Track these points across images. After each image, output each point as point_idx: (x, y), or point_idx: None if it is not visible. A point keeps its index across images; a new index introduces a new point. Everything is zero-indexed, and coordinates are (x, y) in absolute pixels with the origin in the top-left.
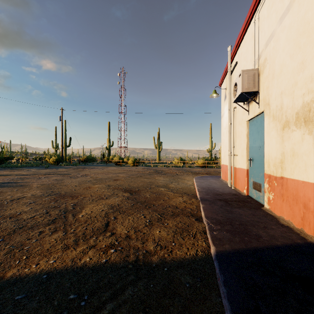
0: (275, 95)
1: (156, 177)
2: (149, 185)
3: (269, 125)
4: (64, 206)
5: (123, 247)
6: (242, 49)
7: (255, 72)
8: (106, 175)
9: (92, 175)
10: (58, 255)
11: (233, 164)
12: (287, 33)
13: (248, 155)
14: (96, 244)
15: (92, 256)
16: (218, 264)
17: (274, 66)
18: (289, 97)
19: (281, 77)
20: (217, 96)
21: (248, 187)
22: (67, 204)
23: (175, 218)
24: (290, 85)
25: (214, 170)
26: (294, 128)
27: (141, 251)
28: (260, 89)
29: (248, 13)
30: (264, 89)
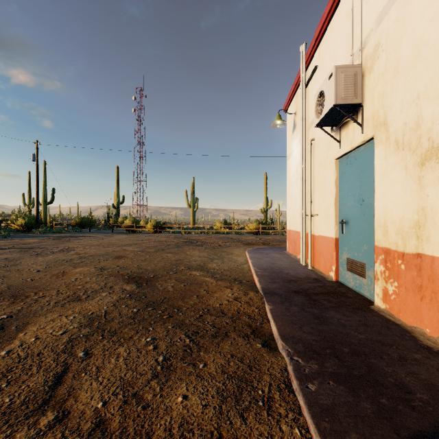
0: (402, 104)
1: (187, 251)
2: (175, 266)
3: (385, 161)
4: None
5: None
6: (326, 44)
7: (357, 70)
8: (105, 249)
9: (80, 249)
10: None
11: (310, 230)
12: None
13: (337, 215)
14: None
15: None
16: None
17: (399, 52)
18: (438, 102)
19: (418, 68)
20: (282, 124)
21: (337, 268)
22: None
23: (221, 345)
24: None
25: (273, 238)
26: None
27: None
28: (365, 100)
29: None
30: (375, 98)
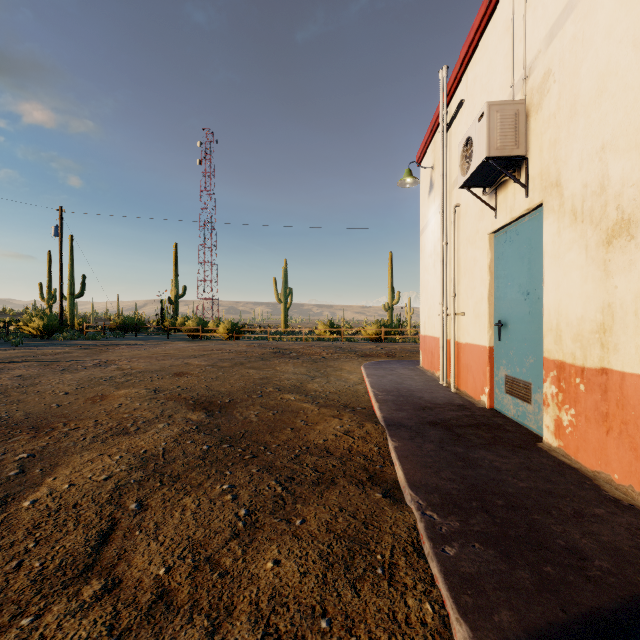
0: (582, 157)
1: (277, 366)
2: (260, 387)
3: (558, 238)
4: None
5: None
6: (476, 69)
7: (519, 108)
8: (159, 362)
9: (124, 362)
10: None
11: (453, 335)
12: None
13: (491, 315)
14: None
15: None
16: None
17: (577, 84)
18: (630, 156)
19: (603, 107)
20: (413, 183)
21: (492, 389)
22: (8, 456)
23: (325, 495)
24: (636, 121)
25: (401, 347)
26: None
27: None
28: (530, 150)
29: None
30: (544, 149)
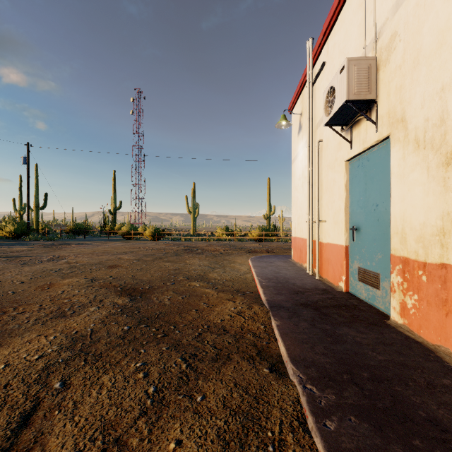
0: (424, 98)
1: (187, 260)
2: (173, 276)
3: (403, 162)
4: None
5: None
6: (335, 38)
7: (371, 63)
8: (98, 257)
9: (72, 258)
10: None
11: (317, 237)
12: None
13: (347, 221)
14: None
15: None
16: None
17: (419, 40)
18: None
19: (442, 57)
20: (287, 125)
21: (348, 278)
22: None
23: (222, 370)
24: None
25: (277, 245)
26: None
27: None
28: (379, 95)
29: None
30: (391, 93)
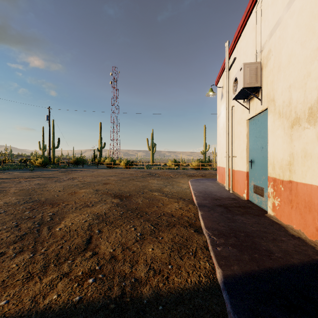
0: (282, 89)
1: (149, 180)
2: (142, 189)
3: (273, 124)
4: (39, 217)
5: (105, 274)
6: (241, 44)
7: (257, 65)
8: (96, 178)
9: (81, 178)
10: (15, 290)
11: (231, 166)
12: (297, 18)
13: (247, 157)
14: (70, 271)
15: (62, 291)
16: (228, 297)
17: (280, 57)
18: (299, 91)
19: (290, 69)
20: (213, 95)
21: (248, 191)
22: (45, 213)
23: (171, 230)
24: (301, 76)
25: (209, 172)
26: (306, 126)
27: (129, 280)
28: (263, 84)
29: (249, 3)
30: (268, 84)
